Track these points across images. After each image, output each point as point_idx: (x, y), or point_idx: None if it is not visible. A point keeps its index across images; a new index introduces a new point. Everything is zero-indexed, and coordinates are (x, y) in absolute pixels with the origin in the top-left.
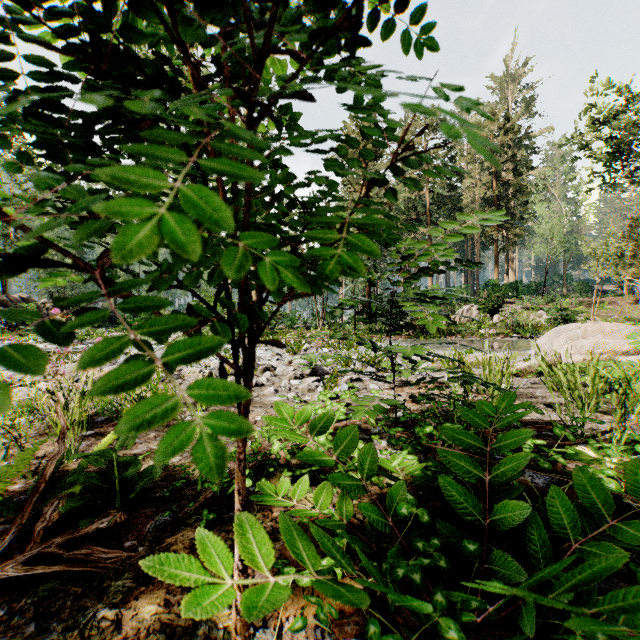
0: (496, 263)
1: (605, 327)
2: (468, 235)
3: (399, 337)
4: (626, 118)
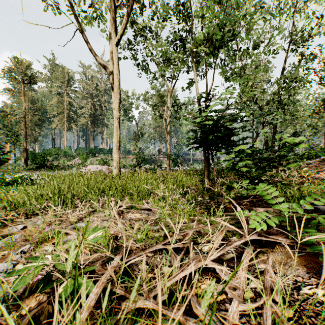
0: (93, 140)
1: (95, 166)
2: (85, 125)
3: (38, 171)
4: (127, 102)
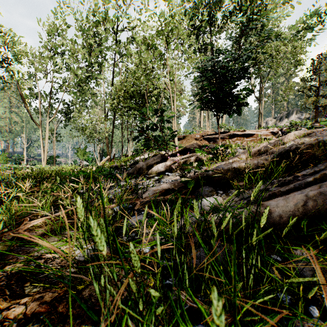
0: None
1: None
2: None
3: None
4: None
